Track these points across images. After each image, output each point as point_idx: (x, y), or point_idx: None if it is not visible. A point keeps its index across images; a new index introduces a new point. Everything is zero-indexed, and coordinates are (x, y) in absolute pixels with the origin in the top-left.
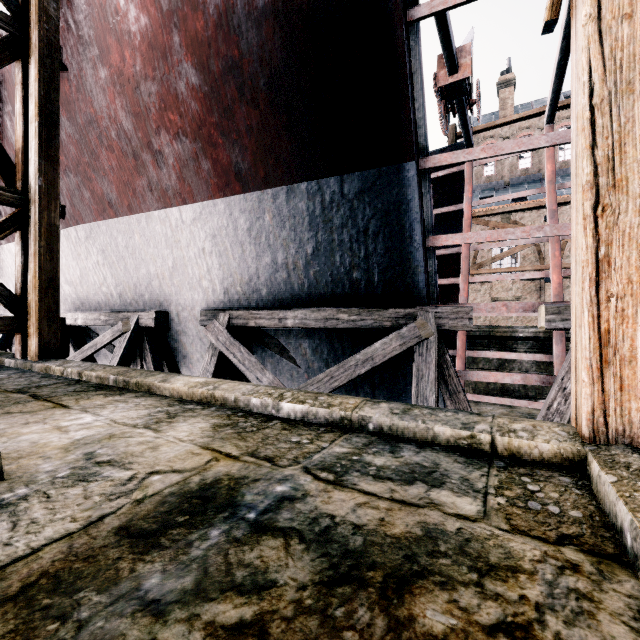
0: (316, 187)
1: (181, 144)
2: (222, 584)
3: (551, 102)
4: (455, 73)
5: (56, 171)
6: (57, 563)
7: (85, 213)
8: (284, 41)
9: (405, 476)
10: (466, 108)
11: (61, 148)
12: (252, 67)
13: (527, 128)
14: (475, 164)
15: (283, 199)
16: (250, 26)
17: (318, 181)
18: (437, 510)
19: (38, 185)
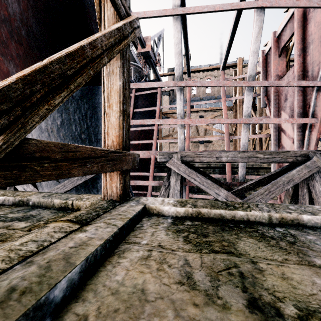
0: None
1: None
2: None
3: (187, 68)
4: (144, 48)
5: None
6: None
7: None
8: (34, 14)
9: (14, 219)
10: (154, 64)
11: None
12: (16, 23)
13: (195, 77)
14: (162, 90)
15: None
16: (13, 1)
17: None
18: (5, 228)
19: None
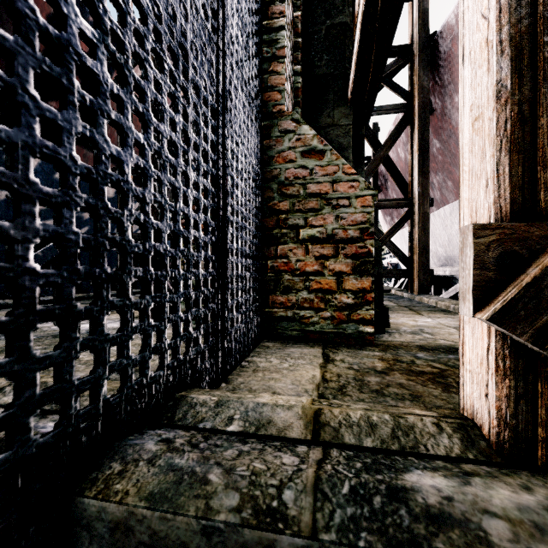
0: None
1: None
2: (441, 362)
3: None
4: None
5: (427, 179)
6: (397, 344)
7: (449, 197)
8: None
9: None
10: None
11: (433, 159)
12: None
13: None
14: None
15: None
16: None
17: None
18: None
19: (417, 192)
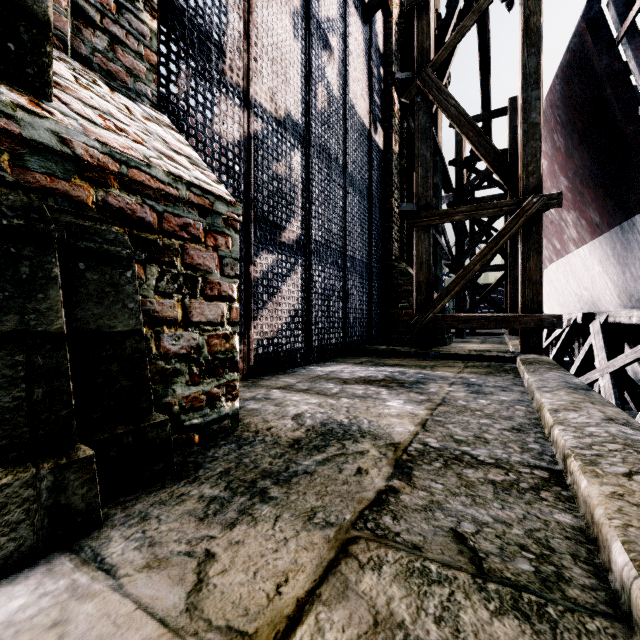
0: (631, 223)
1: (571, 214)
2: None
3: None
4: None
5: (516, 251)
6: None
7: (552, 257)
8: (587, 154)
9: None
10: None
11: None
12: (581, 170)
13: None
14: None
15: (620, 234)
16: (575, 152)
17: (630, 220)
18: None
19: (509, 261)
